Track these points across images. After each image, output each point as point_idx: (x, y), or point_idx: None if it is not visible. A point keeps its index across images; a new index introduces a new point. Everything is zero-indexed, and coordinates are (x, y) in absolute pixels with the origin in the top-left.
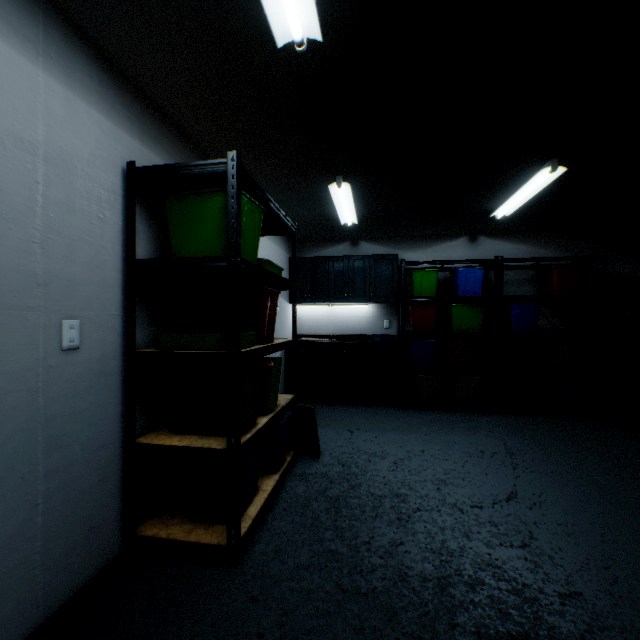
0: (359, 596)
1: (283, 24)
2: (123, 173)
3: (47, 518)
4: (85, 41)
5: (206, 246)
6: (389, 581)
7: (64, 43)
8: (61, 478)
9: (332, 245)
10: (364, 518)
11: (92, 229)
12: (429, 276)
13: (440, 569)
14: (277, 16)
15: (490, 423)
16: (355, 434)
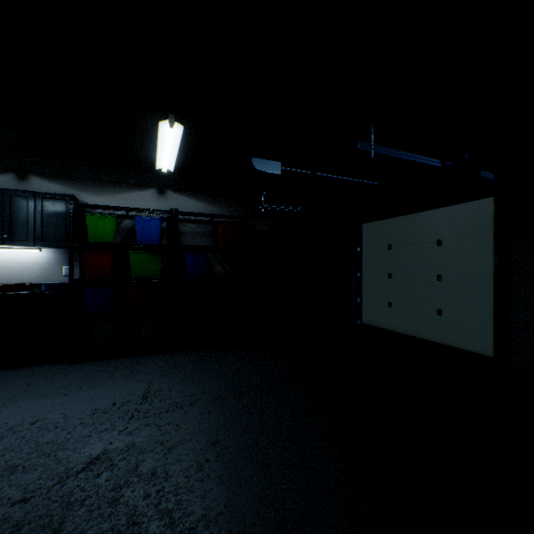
0: None
1: None
2: None
3: None
4: None
5: None
6: None
7: None
8: None
9: None
10: None
11: None
12: (106, 221)
13: None
14: None
15: (157, 364)
16: None
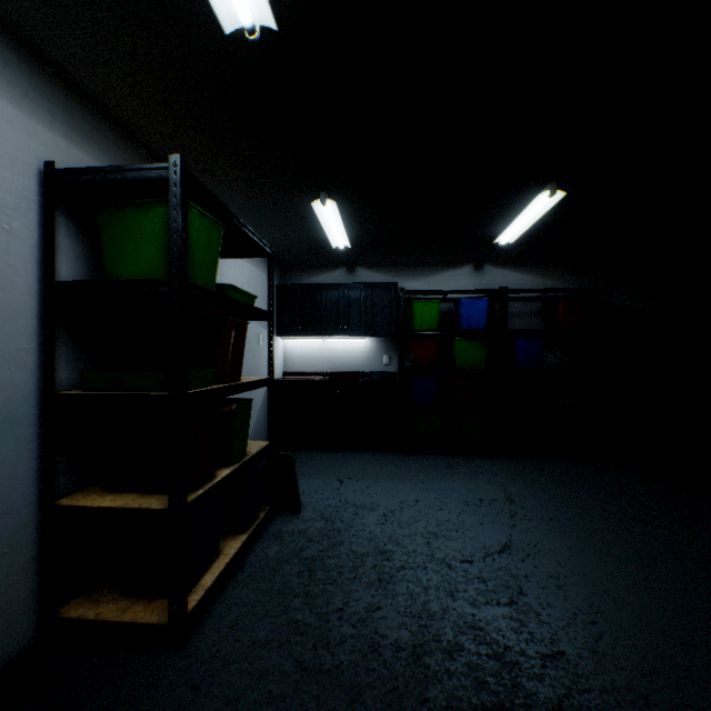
0: (321, 674)
1: (228, 5)
2: (40, 175)
3: None
4: None
5: (147, 267)
6: (358, 654)
7: None
8: None
9: (326, 271)
10: (341, 581)
11: None
12: (431, 307)
13: (417, 635)
14: None
15: (493, 467)
16: (345, 484)
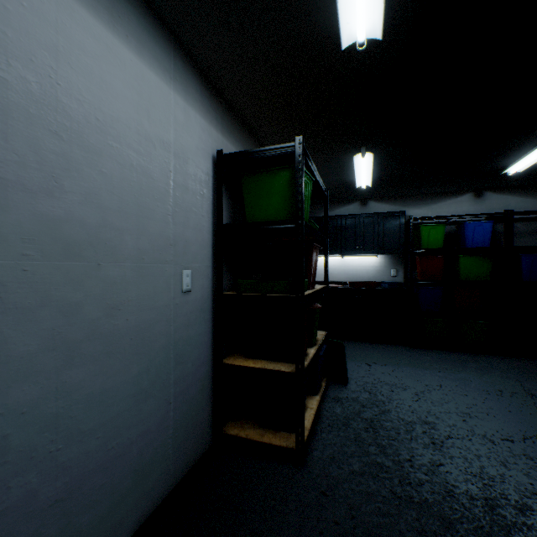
0: (414, 504)
1: (350, 30)
2: (212, 159)
3: (175, 413)
4: (193, 64)
5: (273, 212)
6: (438, 495)
7: (183, 68)
8: (181, 385)
9: (343, 205)
10: (400, 439)
11: (197, 203)
12: (436, 230)
13: (484, 491)
14: (347, 25)
15: (501, 365)
16: (373, 367)
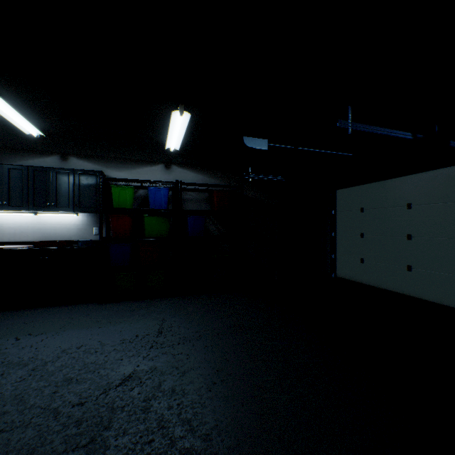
0: None
1: None
2: None
3: None
4: None
5: None
6: None
7: None
8: None
9: (39, 156)
10: None
11: None
12: (127, 191)
13: None
14: None
15: (166, 306)
16: (19, 341)
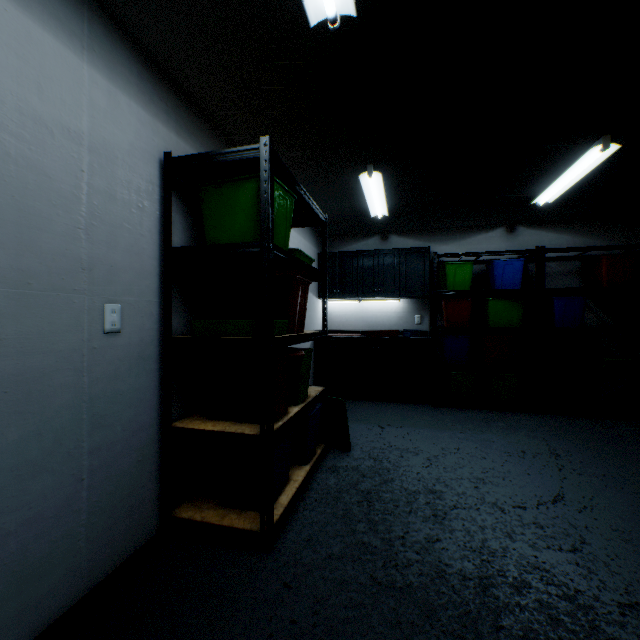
0: (395, 590)
1: (316, 1)
2: (160, 164)
3: (91, 493)
4: (125, 36)
5: (239, 233)
6: (426, 577)
7: (106, 38)
8: (104, 456)
9: (361, 239)
10: (398, 513)
11: (132, 217)
12: (463, 269)
13: (481, 569)
14: None
15: (531, 423)
16: (386, 430)
